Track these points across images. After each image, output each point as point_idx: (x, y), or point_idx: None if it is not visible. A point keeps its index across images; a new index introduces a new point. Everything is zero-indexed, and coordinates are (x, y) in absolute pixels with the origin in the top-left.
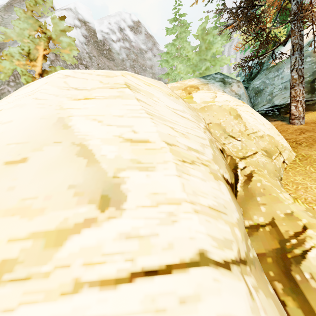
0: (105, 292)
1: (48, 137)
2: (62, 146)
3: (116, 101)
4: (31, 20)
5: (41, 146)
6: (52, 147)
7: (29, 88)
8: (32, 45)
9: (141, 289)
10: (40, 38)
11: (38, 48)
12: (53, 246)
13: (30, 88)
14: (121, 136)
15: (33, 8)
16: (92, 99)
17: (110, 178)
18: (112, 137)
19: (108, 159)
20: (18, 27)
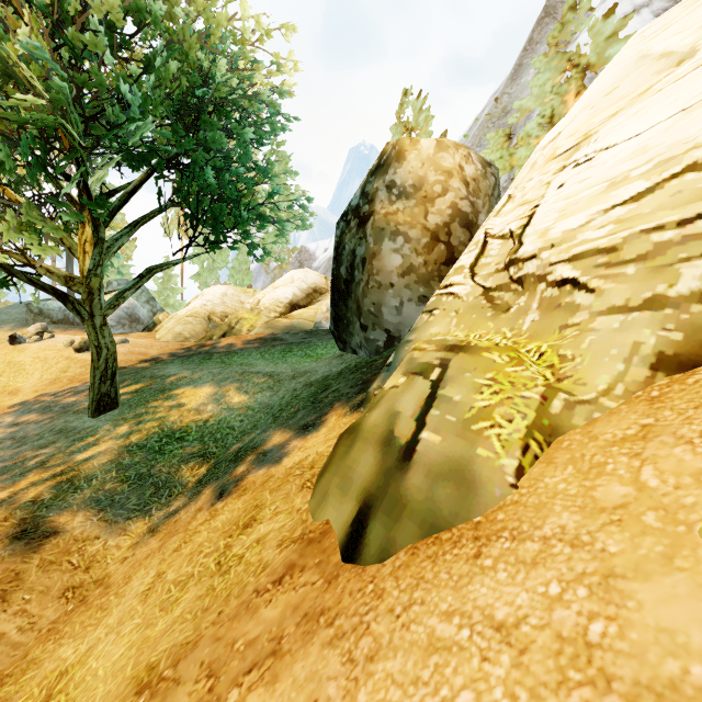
0: (677, 82)
1: (631, 70)
2: (644, 66)
3: (701, 7)
4: (554, 61)
5: (627, 76)
6: (636, 72)
7: (603, 72)
8: (556, 101)
9: (701, 67)
10: (569, 79)
11: (565, 99)
12: (643, 94)
13: (604, 71)
14: (701, 26)
15: (558, 37)
16: (672, 26)
17: (686, 52)
18: (692, 33)
19: (686, 45)
20: (536, 86)
